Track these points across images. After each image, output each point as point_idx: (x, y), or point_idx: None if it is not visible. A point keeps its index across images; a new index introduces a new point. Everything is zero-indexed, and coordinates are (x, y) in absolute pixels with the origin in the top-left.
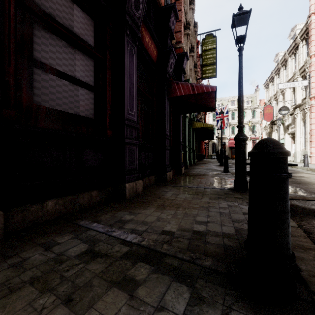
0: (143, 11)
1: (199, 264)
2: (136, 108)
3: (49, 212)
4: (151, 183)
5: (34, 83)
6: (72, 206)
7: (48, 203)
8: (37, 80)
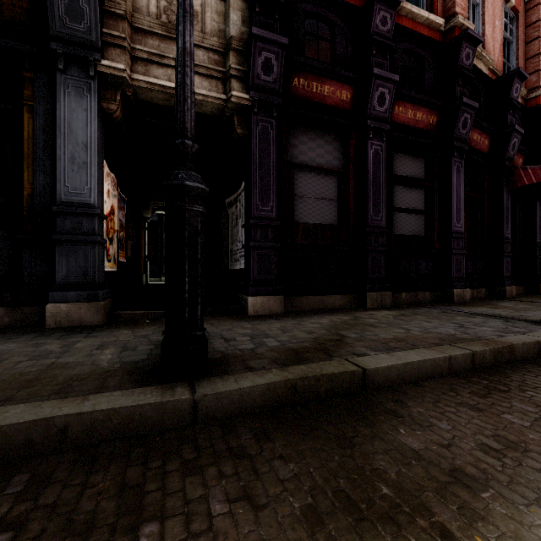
0: (472, 123)
1: (514, 319)
2: (463, 219)
3: (403, 300)
4: (480, 296)
5: (393, 222)
6: (414, 300)
7: (403, 294)
8: (394, 219)
